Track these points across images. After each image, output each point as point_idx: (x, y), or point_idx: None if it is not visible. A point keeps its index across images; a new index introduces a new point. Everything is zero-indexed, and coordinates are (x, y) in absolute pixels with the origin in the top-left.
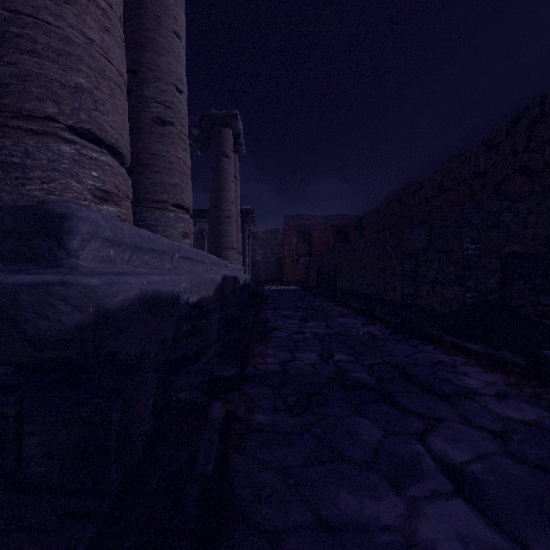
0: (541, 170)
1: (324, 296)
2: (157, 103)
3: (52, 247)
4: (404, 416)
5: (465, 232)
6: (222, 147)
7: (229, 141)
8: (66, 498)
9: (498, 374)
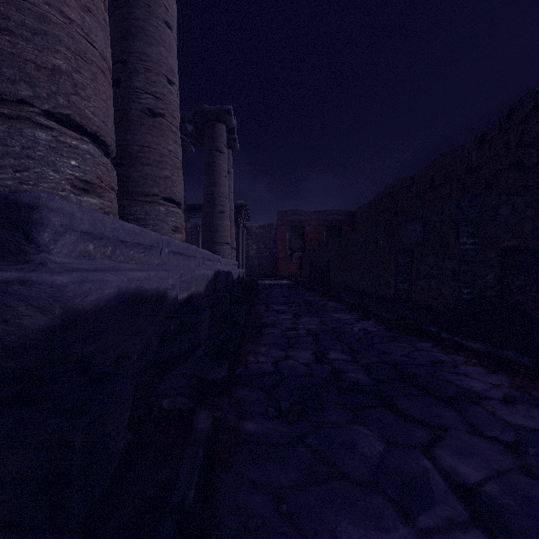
0: (535, 165)
1: (317, 290)
2: (147, 94)
3: (20, 241)
4: (406, 424)
5: (462, 226)
6: (215, 142)
7: (222, 136)
8: (18, 537)
9: (502, 375)
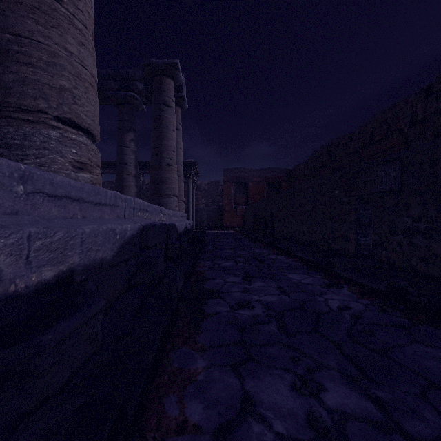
0: None
1: (262, 241)
2: None
3: None
4: None
5: None
6: (163, 96)
7: (170, 91)
8: None
9: None
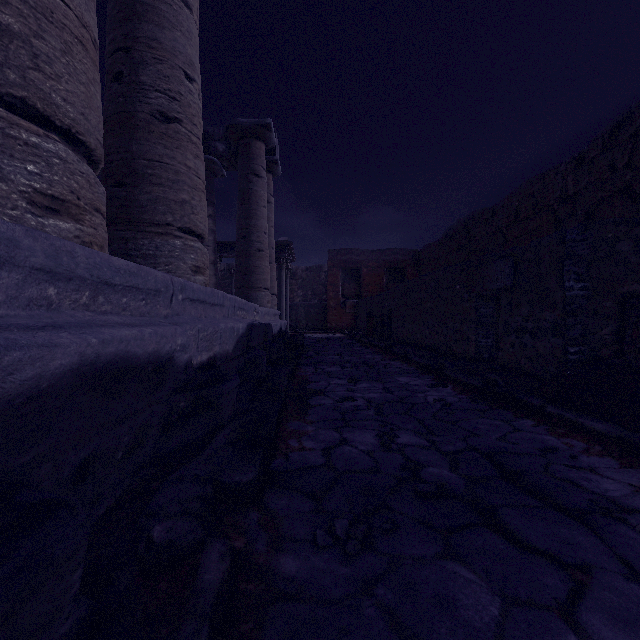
0: None
1: (377, 346)
2: (158, 92)
3: None
4: (526, 560)
5: (568, 266)
6: (252, 164)
7: (260, 157)
8: None
9: None
